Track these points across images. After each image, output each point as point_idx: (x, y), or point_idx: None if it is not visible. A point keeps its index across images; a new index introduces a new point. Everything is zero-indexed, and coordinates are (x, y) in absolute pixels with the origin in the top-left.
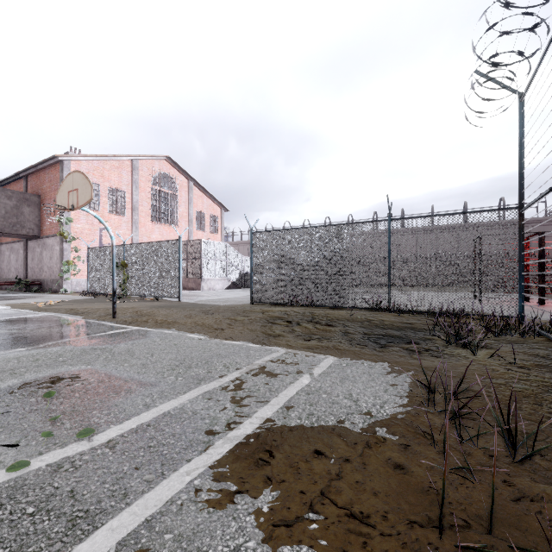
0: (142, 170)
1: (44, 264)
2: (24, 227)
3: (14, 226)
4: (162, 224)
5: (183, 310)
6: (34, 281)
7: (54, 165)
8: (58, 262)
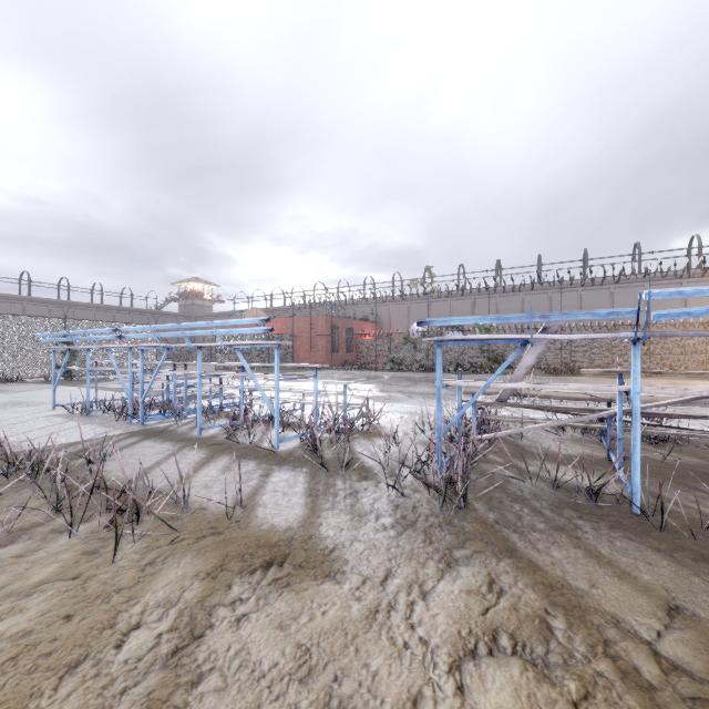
0: None
1: None
2: None
3: None
4: None
5: None
6: None
7: None
8: None
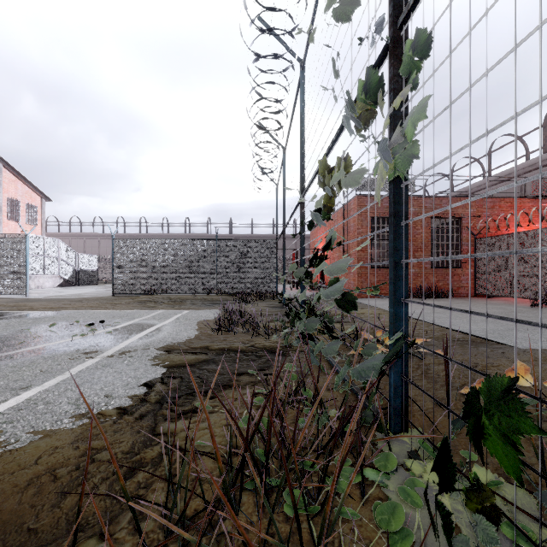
0: None
1: None
2: None
3: None
4: None
5: (51, 301)
6: None
7: None
8: None
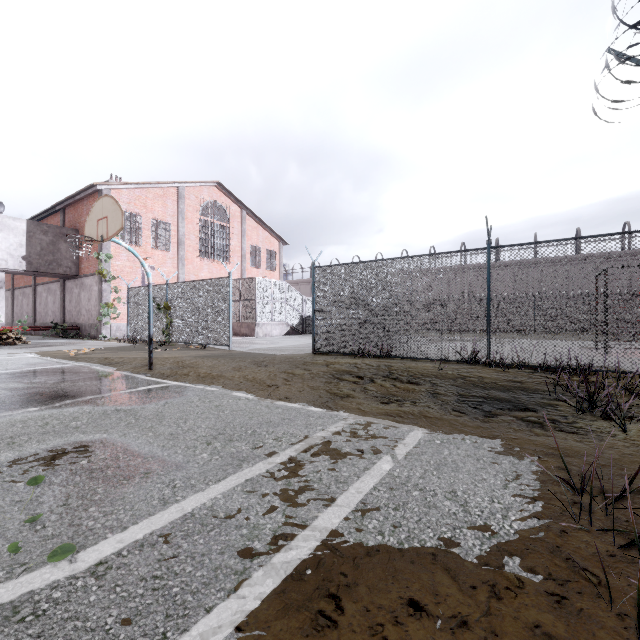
0: (189, 198)
1: (82, 306)
2: (61, 265)
3: (50, 264)
4: (212, 260)
5: (232, 360)
6: (72, 326)
7: (93, 195)
8: (96, 304)
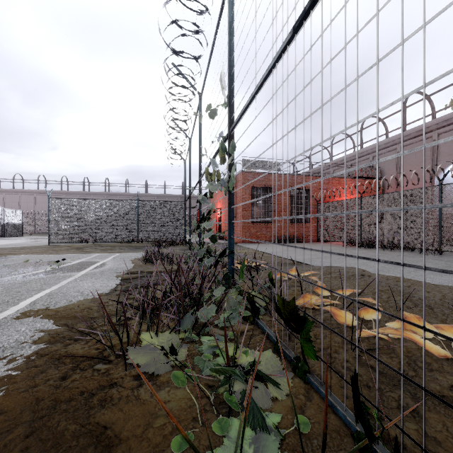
0: None
1: None
2: None
3: None
4: None
5: None
6: None
7: None
8: None
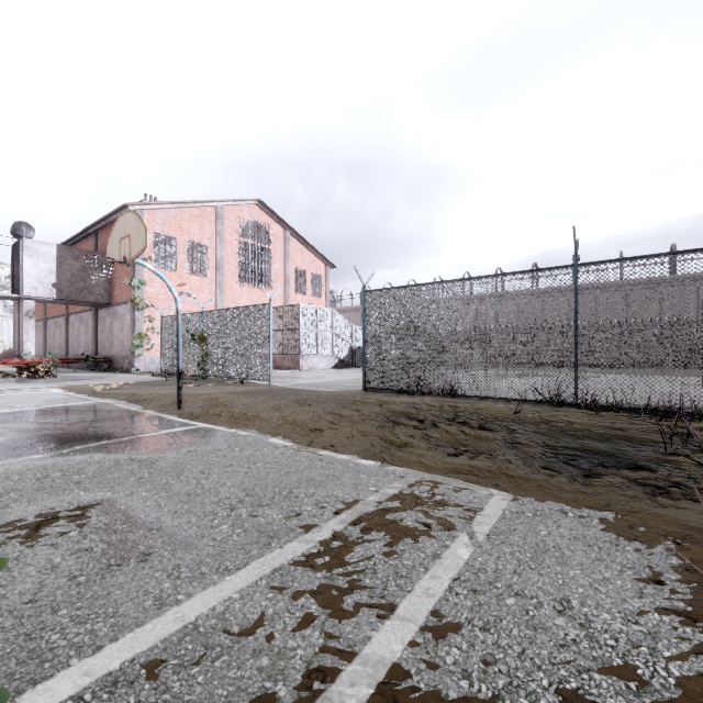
0: (228, 218)
1: (114, 337)
2: (92, 293)
3: (81, 292)
4: (252, 286)
5: (271, 398)
6: (104, 358)
7: None
8: (129, 335)
